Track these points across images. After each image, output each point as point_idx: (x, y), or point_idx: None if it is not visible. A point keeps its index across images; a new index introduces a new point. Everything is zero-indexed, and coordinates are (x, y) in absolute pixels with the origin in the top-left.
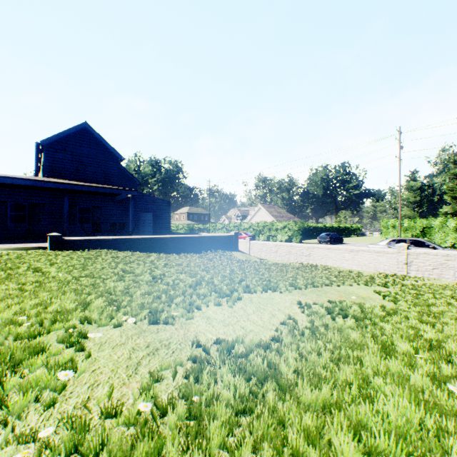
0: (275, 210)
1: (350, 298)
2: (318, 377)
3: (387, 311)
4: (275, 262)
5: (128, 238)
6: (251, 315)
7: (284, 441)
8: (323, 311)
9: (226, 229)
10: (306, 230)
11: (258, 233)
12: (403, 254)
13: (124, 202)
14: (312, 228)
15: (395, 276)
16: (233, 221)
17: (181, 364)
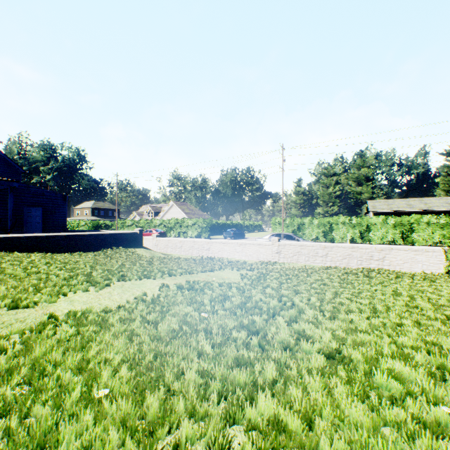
0: (188, 207)
1: (211, 279)
2: (131, 320)
3: (222, 284)
4: (179, 257)
5: (3, 237)
6: (114, 296)
7: (84, 347)
8: (175, 288)
9: (137, 226)
10: (216, 227)
11: (169, 229)
12: (275, 245)
13: (0, 194)
14: (221, 225)
15: (269, 263)
16: (144, 218)
17: (31, 329)
